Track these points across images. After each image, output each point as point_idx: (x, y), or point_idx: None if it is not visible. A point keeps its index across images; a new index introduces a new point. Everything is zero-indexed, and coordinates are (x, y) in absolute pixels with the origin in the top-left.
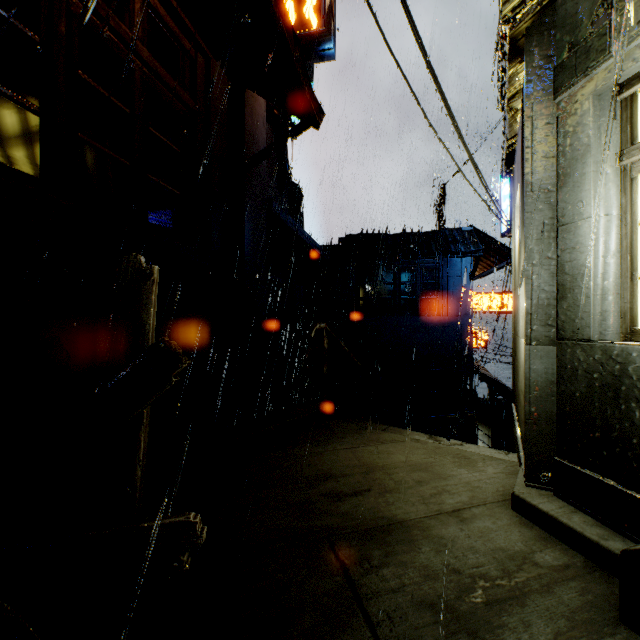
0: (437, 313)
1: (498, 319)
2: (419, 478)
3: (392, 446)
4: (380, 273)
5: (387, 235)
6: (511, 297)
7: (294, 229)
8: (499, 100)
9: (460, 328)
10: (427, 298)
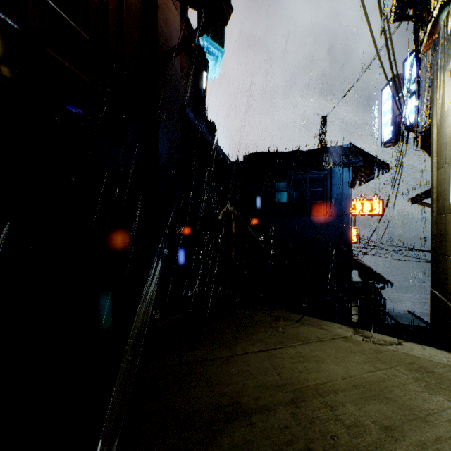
0: (322, 214)
1: (383, 214)
2: (382, 419)
3: (318, 348)
4: (277, 183)
5: (282, 152)
6: (378, 203)
7: (206, 137)
8: (392, 10)
9: (341, 226)
10: (314, 202)
